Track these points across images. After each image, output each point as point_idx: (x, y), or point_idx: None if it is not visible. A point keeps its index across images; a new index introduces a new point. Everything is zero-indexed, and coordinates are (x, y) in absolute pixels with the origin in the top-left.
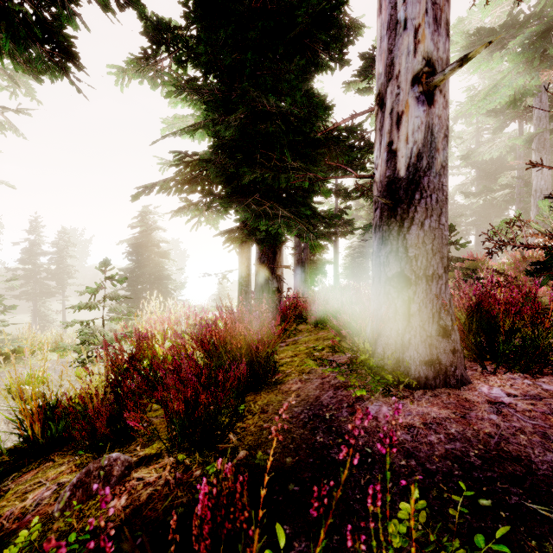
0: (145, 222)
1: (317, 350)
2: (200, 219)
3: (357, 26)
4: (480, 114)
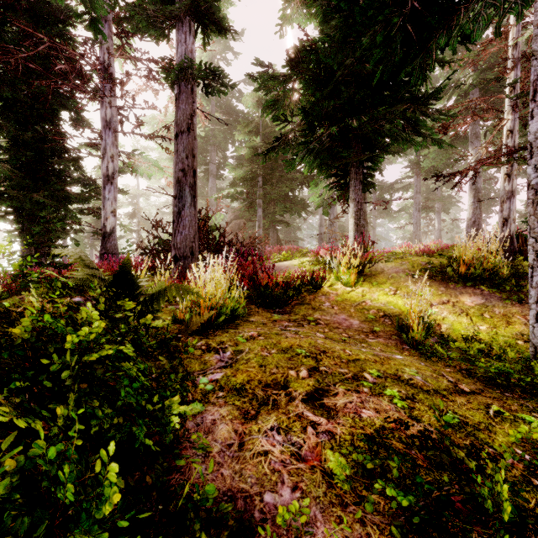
0: None
1: None
2: None
3: (89, 123)
4: None
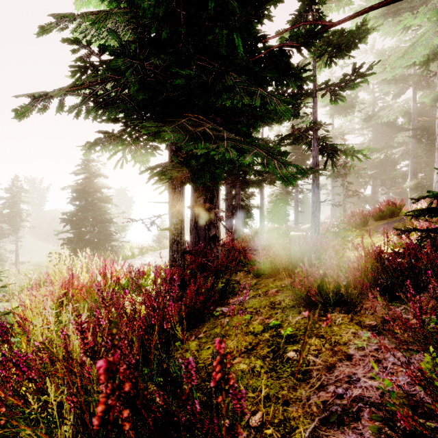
0: (88, 169)
1: (284, 338)
2: (125, 156)
3: None
4: (380, 83)
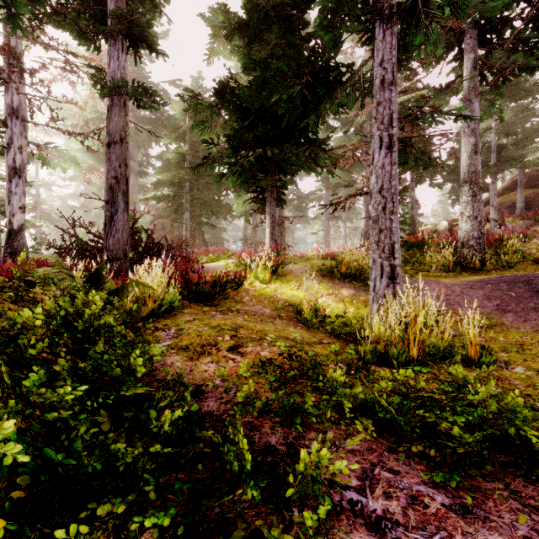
0: None
1: None
2: None
3: None
4: None
